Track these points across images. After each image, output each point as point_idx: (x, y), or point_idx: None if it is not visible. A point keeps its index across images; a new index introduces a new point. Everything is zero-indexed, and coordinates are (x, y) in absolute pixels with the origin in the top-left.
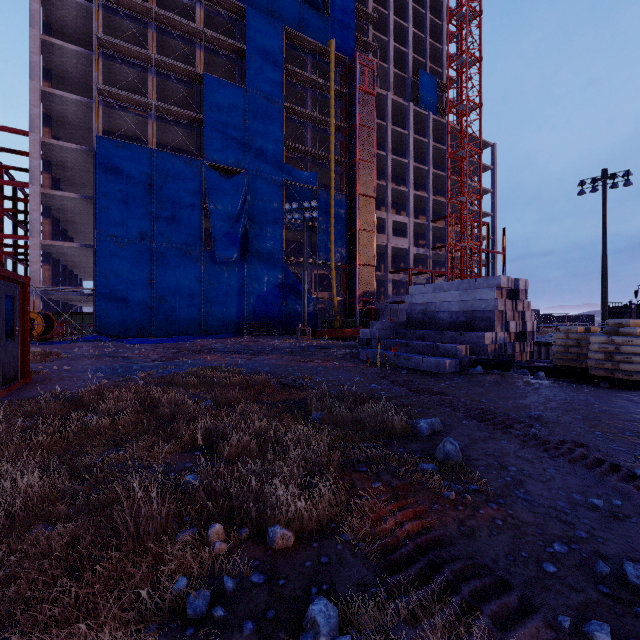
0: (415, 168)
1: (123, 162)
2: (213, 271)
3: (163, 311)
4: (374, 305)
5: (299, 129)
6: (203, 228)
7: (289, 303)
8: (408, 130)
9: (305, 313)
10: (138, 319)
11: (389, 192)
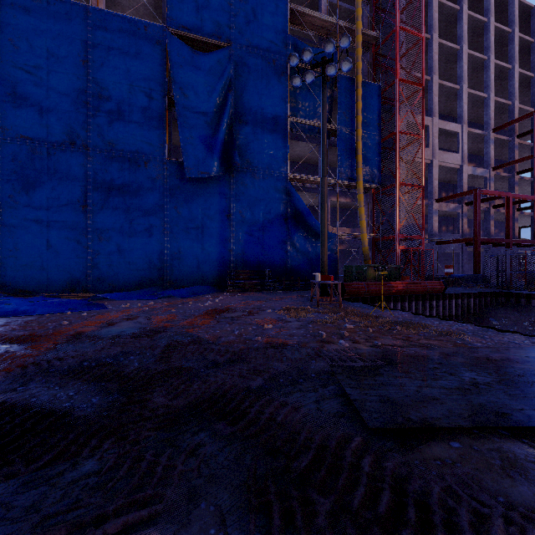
0: (467, 59)
1: (41, 24)
2: (182, 193)
3: (104, 253)
4: (421, 245)
5: (309, 2)
6: (167, 129)
7: (296, 242)
8: (460, 4)
9: (325, 254)
10: (65, 265)
11: (435, 88)
